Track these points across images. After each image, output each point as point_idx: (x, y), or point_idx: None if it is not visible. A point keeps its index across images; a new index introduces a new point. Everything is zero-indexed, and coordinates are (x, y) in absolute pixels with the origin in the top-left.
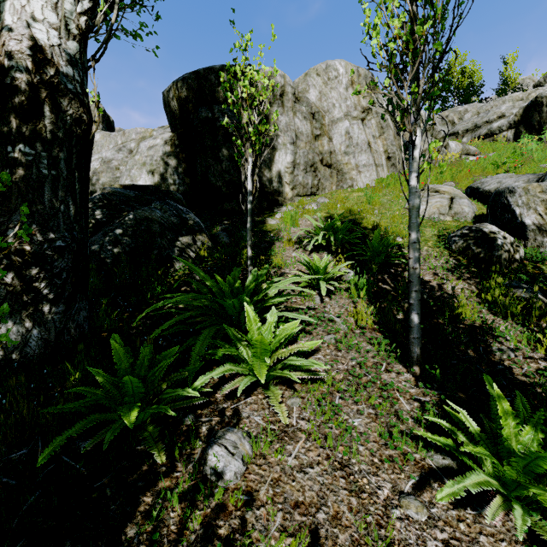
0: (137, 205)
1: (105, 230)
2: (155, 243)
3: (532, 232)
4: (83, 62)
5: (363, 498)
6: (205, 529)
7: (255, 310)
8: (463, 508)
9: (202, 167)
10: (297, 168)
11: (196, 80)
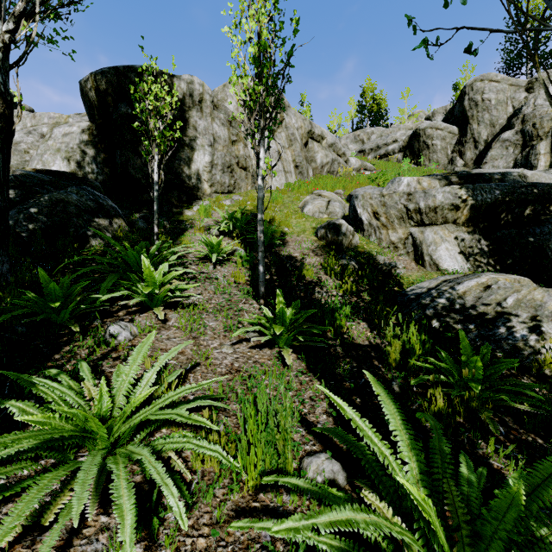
0: (52, 189)
1: (19, 208)
2: (72, 222)
3: (366, 225)
4: (7, 68)
5: (201, 347)
6: (103, 355)
7: (156, 268)
8: (254, 349)
9: (121, 159)
10: (214, 168)
11: (115, 76)
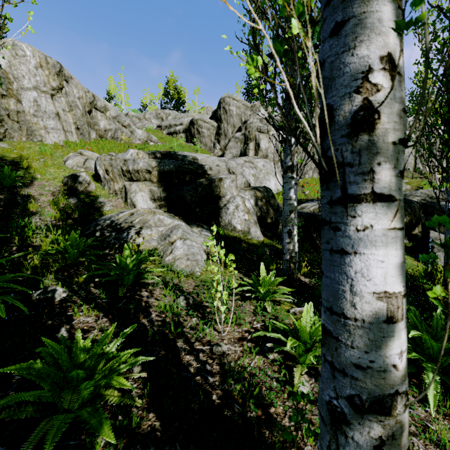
0: None
1: None
2: None
3: (103, 178)
4: None
5: None
6: None
7: None
8: None
9: None
10: None
11: None
